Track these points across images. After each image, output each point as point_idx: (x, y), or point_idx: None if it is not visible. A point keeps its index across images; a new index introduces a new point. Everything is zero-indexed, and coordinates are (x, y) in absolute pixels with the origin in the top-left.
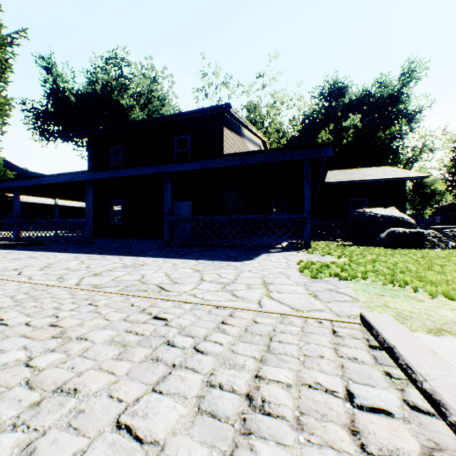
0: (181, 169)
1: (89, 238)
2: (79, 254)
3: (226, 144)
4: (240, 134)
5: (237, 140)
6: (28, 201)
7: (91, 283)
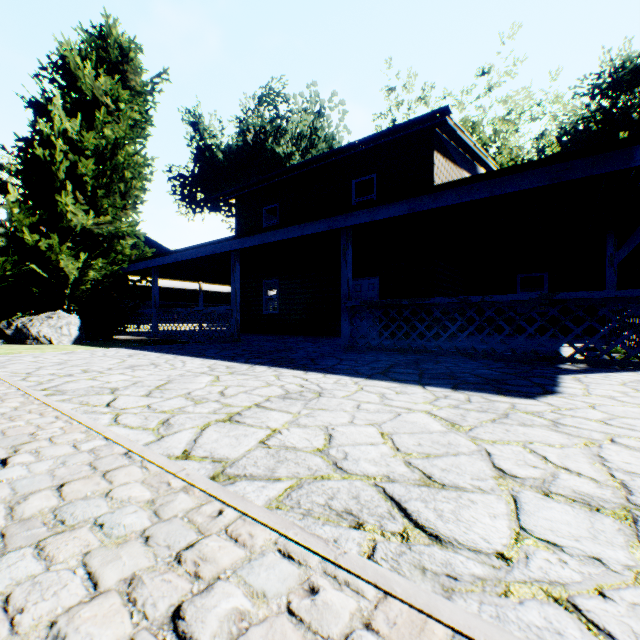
0: (371, 218)
1: (235, 334)
2: (217, 360)
3: (438, 180)
4: (458, 163)
5: (454, 172)
6: (171, 286)
7: (215, 451)
